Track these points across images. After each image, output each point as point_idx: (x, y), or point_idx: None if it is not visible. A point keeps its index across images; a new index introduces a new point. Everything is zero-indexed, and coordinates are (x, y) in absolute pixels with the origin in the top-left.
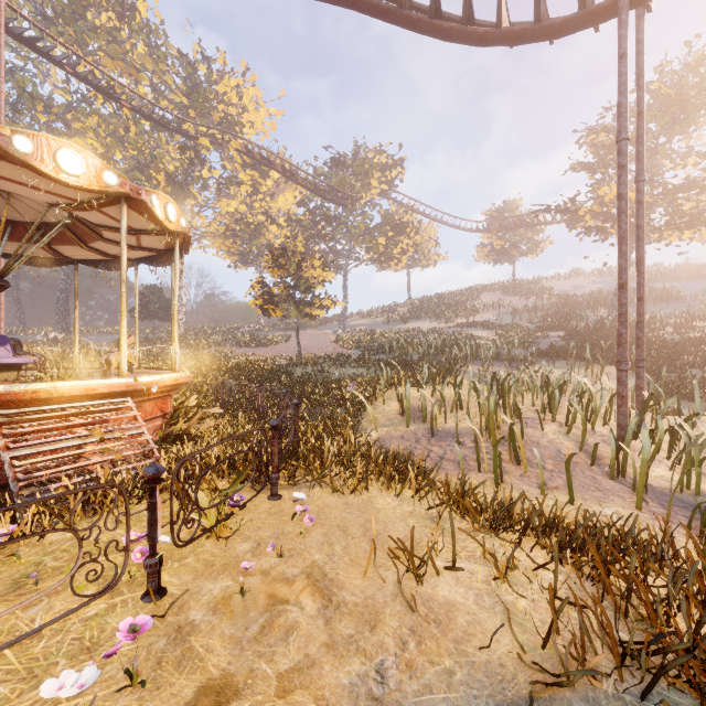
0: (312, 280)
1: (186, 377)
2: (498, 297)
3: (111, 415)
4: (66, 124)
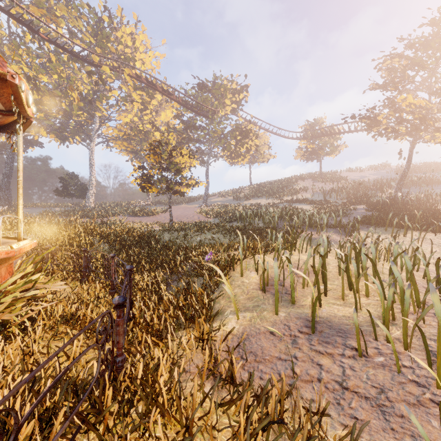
0: (181, 166)
1: (1, 253)
2: (310, 183)
3: None
4: (4, 54)
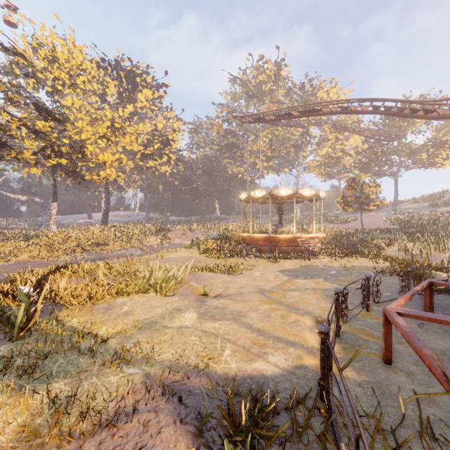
0: (369, 192)
1: (325, 235)
2: None
3: (311, 242)
4: (256, 135)
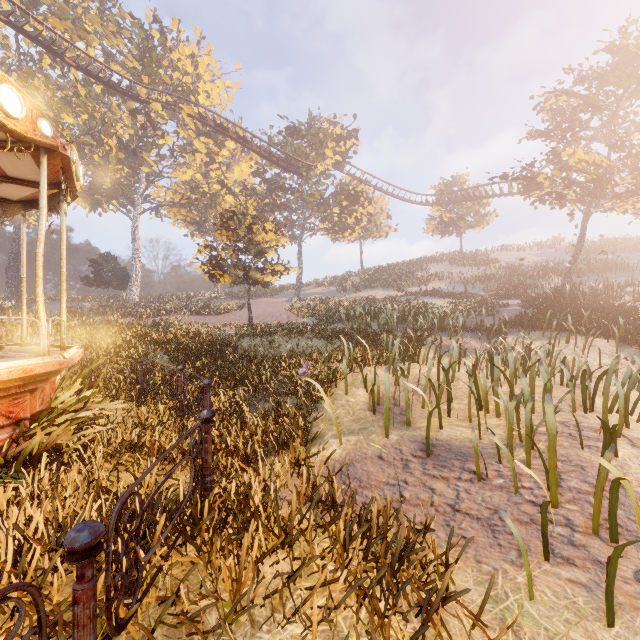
0: (264, 245)
1: (54, 364)
2: (446, 267)
3: None
4: None
